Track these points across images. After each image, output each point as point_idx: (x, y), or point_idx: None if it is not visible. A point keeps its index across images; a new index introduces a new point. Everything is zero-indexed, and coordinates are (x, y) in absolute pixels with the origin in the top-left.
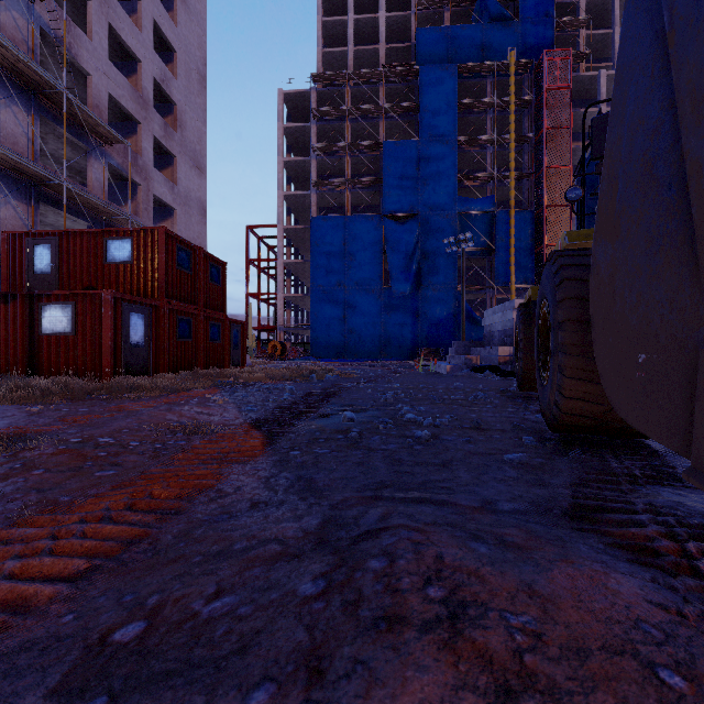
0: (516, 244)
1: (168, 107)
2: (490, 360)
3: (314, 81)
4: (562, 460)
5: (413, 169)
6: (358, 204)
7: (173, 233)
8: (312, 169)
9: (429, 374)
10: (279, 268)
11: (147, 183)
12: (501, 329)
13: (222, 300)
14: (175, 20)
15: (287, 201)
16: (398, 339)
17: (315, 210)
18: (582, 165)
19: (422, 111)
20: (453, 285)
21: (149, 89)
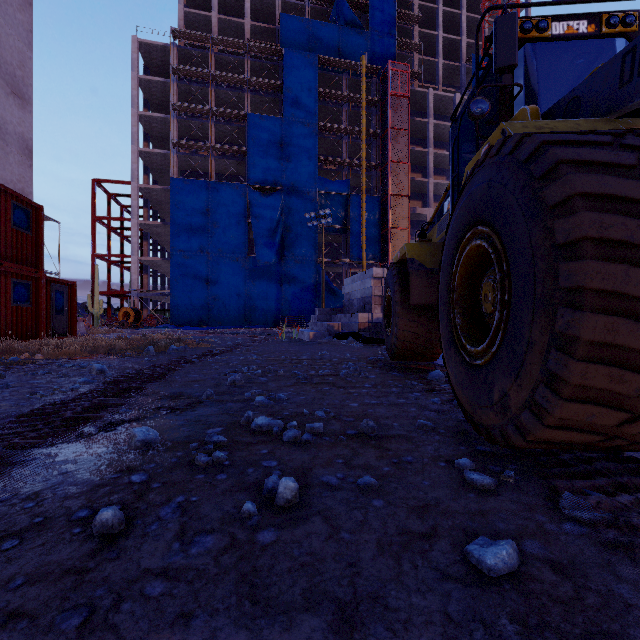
0: (367, 225)
1: None
2: (350, 326)
3: (174, 37)
4: (576, 540)
5: (277, 145)
6: (222, 172)
7: None
8: (173, 129)
9: (292, 342)
10: (134, 229)
11: None
12: (360, 297)
13: (36, 253)
14: None
15: (144, 159)
16: (263, 307)
17: (175, 172)
18: (476, 88)
19: (286, 91)
20: (314, 258)
21: None
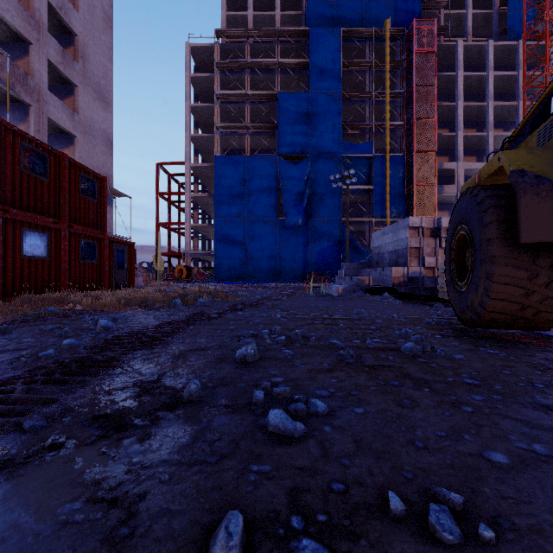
0: (390, 184)
1: (70, 38)
2: (381, 281)
3: (217, 37)
4: None
5: (303, 117)
6: (256, 147)
7: (13, 127)
8: (216, 115)
9: (320, 296)
10: (187, 201)
11: (41, 105)
12: (391, 249)
13: (100, 218)
14: None
15: (194, 143)
16: (291, 264)
17: (218, 150)
18: None
19: (312, 67)
20: (338, 218)
21: (42, 12)
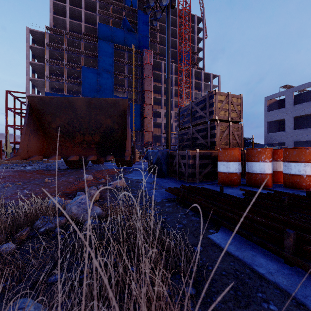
0: (135, 116)
1: None
2: None
3: (47, 29)
4: None
5: (95, 80)
6: (71, 89)
7: None
8: (46, 70)
9: None
10: None
11: None
12: None
13: None
14: None
15: (32, 82)
16: None
17: (48, 89)
18: None
19: (99, 58)
20: None
21: None
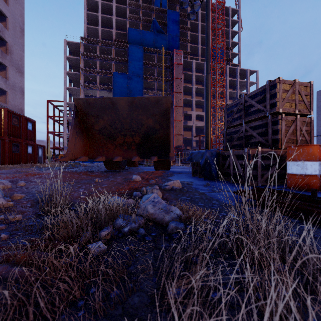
0: None
1: (3, 42)
2: None
3: (82, 40)
4: None
5: (126, 85)
6: (103, 95)
7: (10, 110)
8: (81, 78)
9: None
10: (65, 121)
11: None
12: None
13: (33, 137)
14: (7, 2)
15: (69, 91)
16: None
17: (82, 96)
18: None
19: (130, 62)
20: None
21: None
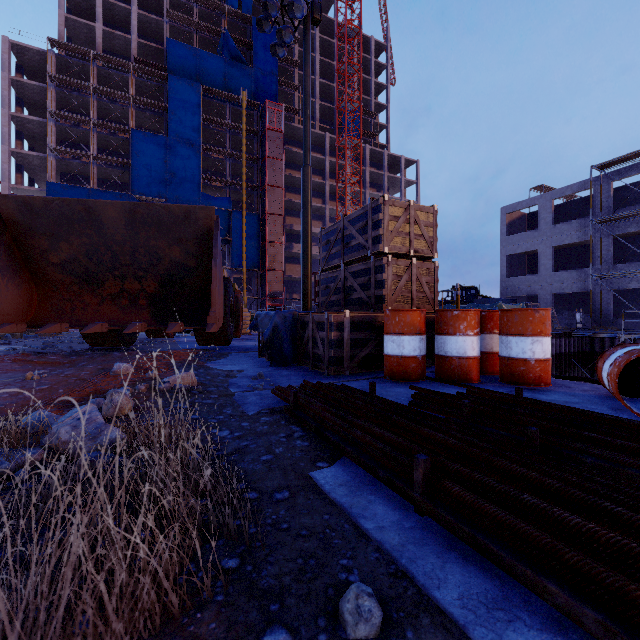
0: (247, 238)
1: None
2: None
3: (51, 45)
4: None
5: (161, 161)
6: (107, 178)
7: None
8: (50, 133)
9: None
10: None
11: None
12: None
13: None
14: None
15: (17, 158)
16: None
17: (53, 175)
18: None
19: (170, 113)
20: None
21: None
